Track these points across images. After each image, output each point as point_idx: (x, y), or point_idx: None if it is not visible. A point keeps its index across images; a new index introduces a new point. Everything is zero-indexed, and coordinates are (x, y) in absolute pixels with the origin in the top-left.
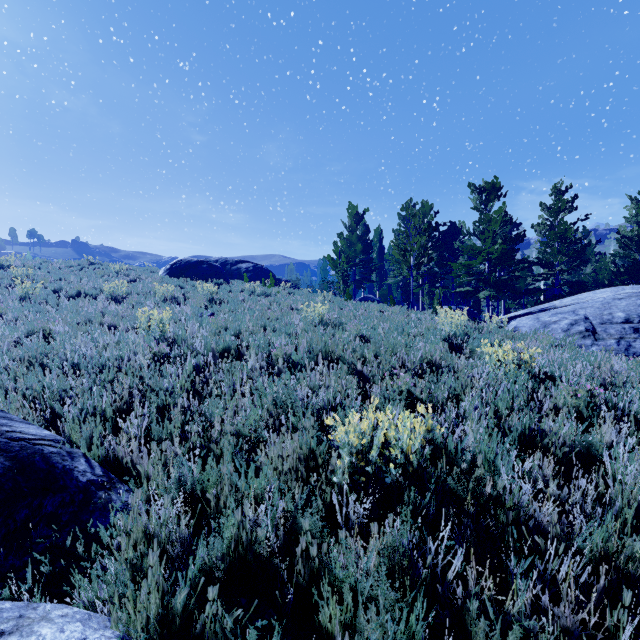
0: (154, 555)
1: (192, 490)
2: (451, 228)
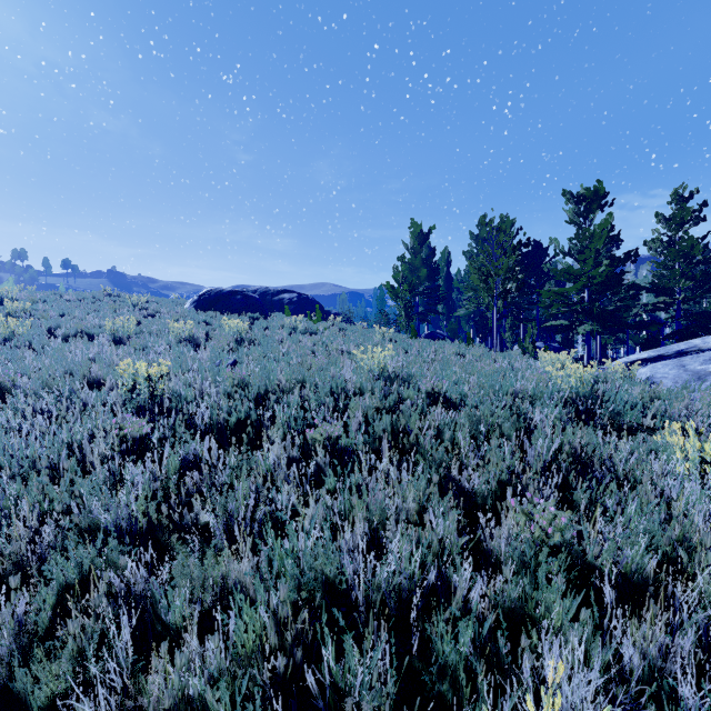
0: None
1: None
2: (535, 248)
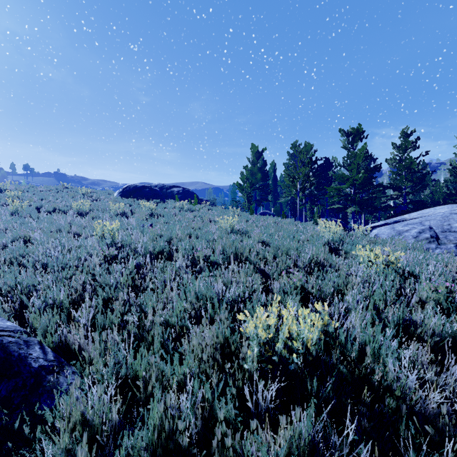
0: (81, 452)
1: (126, 375)
2: (326, 162)
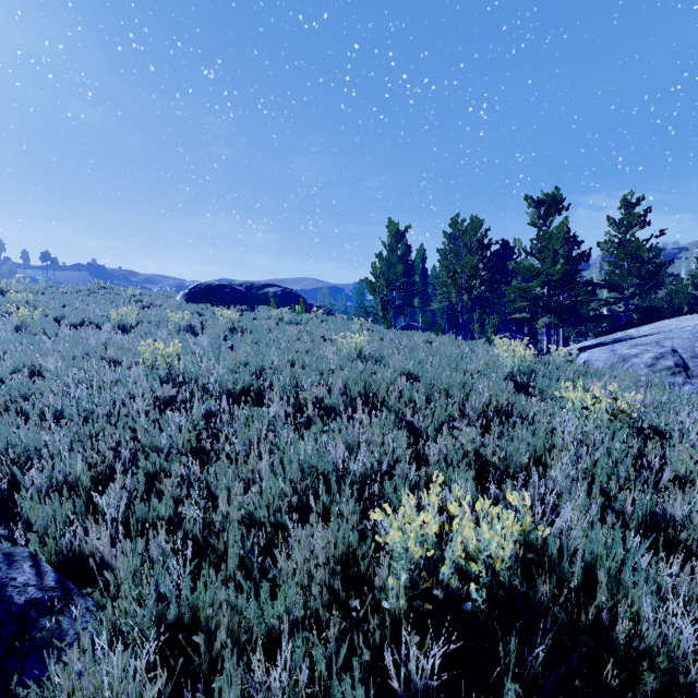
0: None
1: (176, 618)
2: (503, 247)
